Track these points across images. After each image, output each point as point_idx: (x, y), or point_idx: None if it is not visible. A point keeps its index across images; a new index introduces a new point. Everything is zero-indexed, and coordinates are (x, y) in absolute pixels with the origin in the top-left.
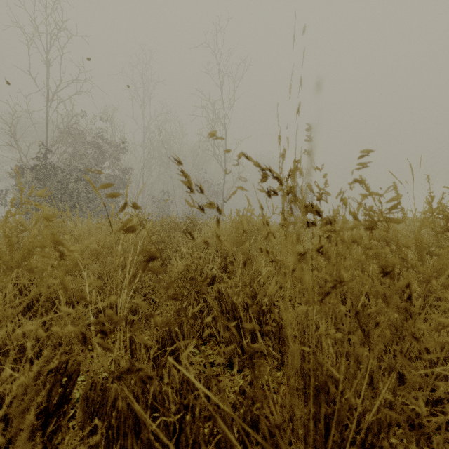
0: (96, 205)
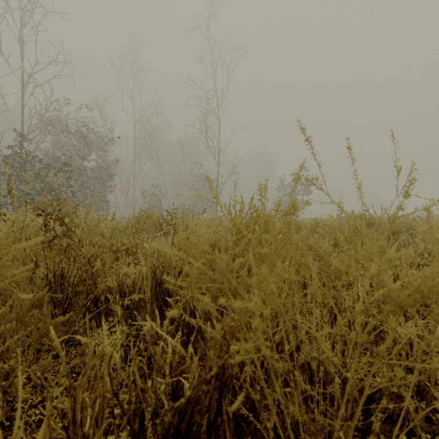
0: (82, 200)
